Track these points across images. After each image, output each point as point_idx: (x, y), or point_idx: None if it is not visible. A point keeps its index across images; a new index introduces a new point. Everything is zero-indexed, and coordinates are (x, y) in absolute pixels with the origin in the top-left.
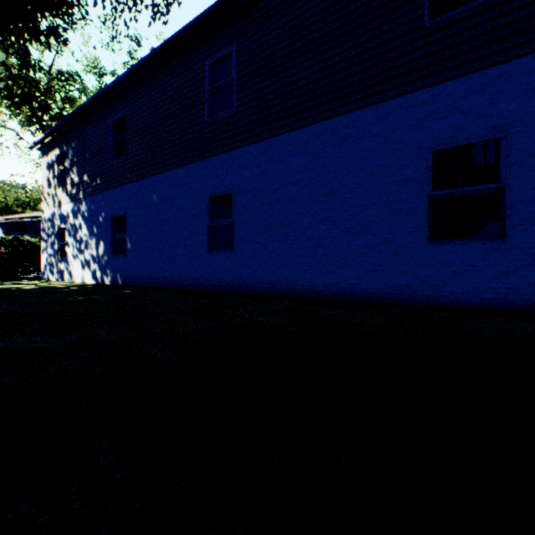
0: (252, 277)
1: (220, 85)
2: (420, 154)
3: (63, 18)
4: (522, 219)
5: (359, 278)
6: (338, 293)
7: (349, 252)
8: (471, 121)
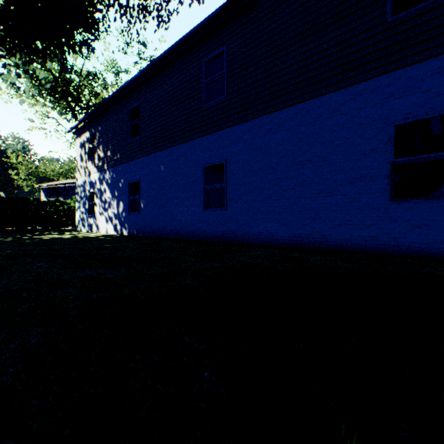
0: (240, 229)
1: (213, 78)
2: (384, 128)
3: (92, 33)
4: None
5: (329, 231)
6: (311, 243)
7: (321, 210)
8: (429, 99)
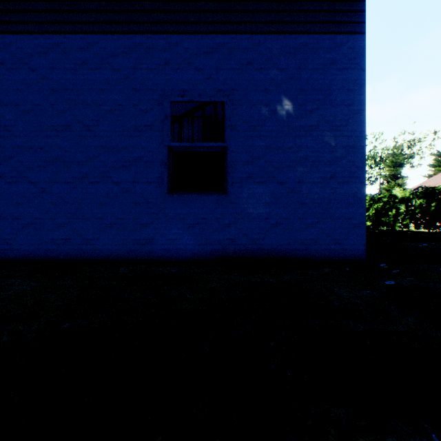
0: None
1: None
2: (161, 101)
3: None
4: (239, 177)
5: (97, 233)
6: (72, 252)
7: (85, 202)
8: (203, 80)
